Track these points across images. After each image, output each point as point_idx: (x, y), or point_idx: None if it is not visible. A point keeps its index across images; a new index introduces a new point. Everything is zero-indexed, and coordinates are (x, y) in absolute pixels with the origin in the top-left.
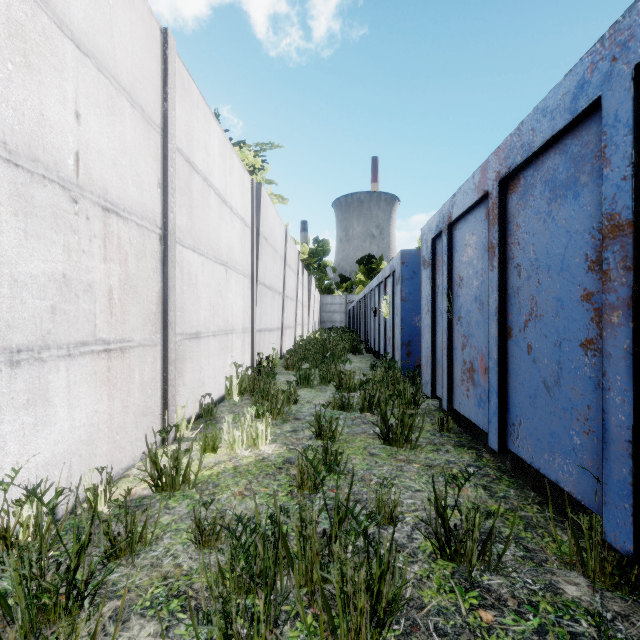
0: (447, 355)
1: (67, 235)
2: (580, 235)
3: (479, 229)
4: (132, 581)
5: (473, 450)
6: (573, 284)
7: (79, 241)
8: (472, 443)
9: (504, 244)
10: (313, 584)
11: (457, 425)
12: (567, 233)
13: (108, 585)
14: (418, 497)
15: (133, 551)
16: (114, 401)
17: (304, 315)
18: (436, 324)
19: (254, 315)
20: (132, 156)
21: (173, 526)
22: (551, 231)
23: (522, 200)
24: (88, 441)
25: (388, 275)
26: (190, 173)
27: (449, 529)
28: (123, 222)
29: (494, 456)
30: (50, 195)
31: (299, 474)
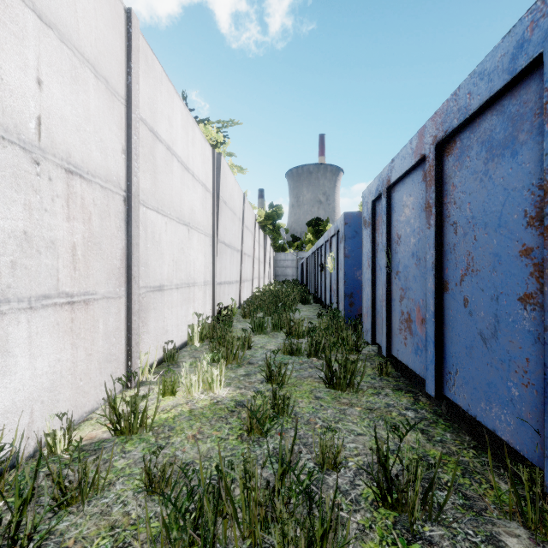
0: (386, 306)
1: (28, 194)
2: (518, 192)
3: (416, 190)
4: (80, 531)
5: (410, 394)
6: (511, 240)
7: (41, 200)
8: (409, 387)
9: (440, 203)
10: (255, 540)
11: (395, 369)
12: (505, 191)
13: (55, 535)
14: (360, 441)
15: (83, 499)
16: (78, 350)
17: (260, 270)
18: (376, 278)
19: (214, 270)
20: (96, 123)
21: (127, 471)
22: (488, 189)
23: (458, 161)
24: (50, 388)
25: (333, 234)
26: (154, 142)
27: (391, 479)
28: (87, 184)
29: (430, 400)
30: (10, 156)
31: (248, 419)
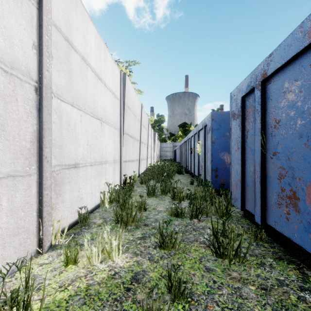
0: (261, 182)
1: None
2: None
3: (307, 73)
4: None
5: (293, 265)
6: None
7: None
8: (287, 255)
9: None
10: None
11: (266, 234)
12: None
13: None
14: None
15: None
16: None
17: (152, 153)
18: (245, 158)
19: (121, 152)
20: None
21: None
22: None
23: None
24: None
25: (201, 128)
26: (69, 49)
27: None
28: None
29: None
30: None
31: None
